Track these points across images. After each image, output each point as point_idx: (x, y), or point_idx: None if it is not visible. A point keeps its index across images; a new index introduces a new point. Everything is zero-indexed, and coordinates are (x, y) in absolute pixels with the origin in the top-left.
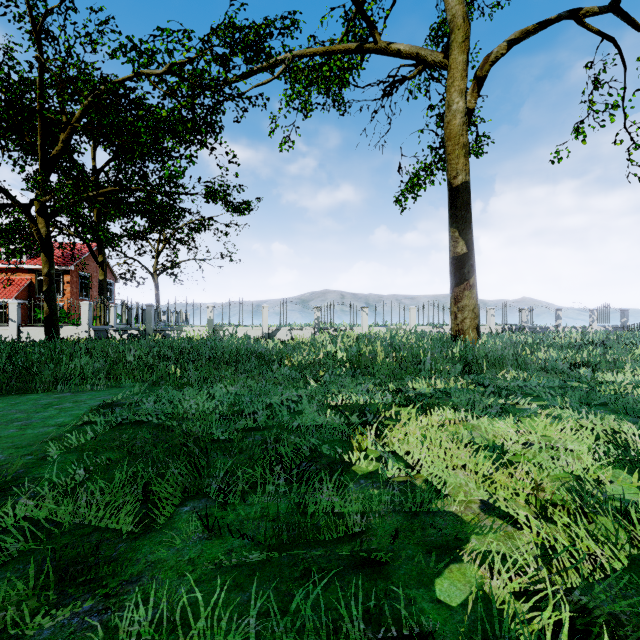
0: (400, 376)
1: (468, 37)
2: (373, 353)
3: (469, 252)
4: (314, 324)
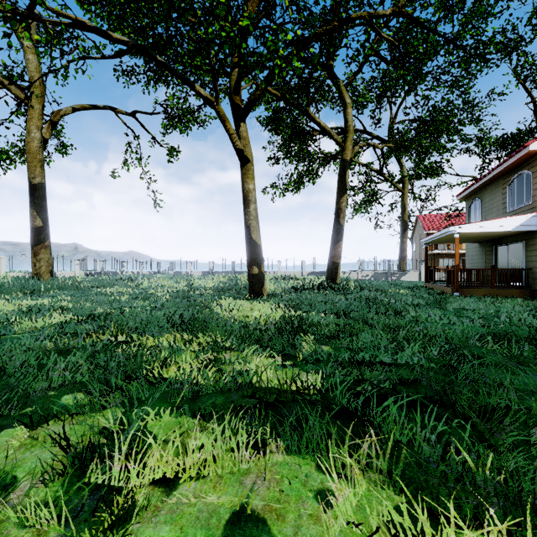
0: None
1: (44, 96)
2: None
3: (45, 226)
4: None
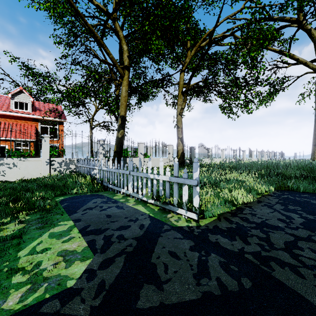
0: None
1: None
2: None
3: None
4: (234, 157)
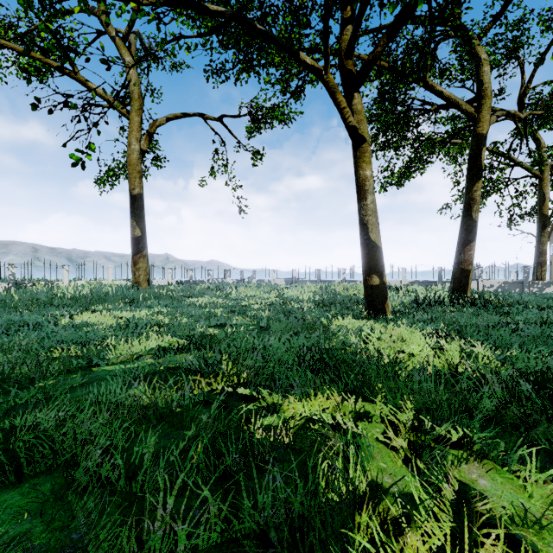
0: (89, 306)
1: (142, 108)
2: (72, 296)
3: (143, 235)
4: (9, 279)
